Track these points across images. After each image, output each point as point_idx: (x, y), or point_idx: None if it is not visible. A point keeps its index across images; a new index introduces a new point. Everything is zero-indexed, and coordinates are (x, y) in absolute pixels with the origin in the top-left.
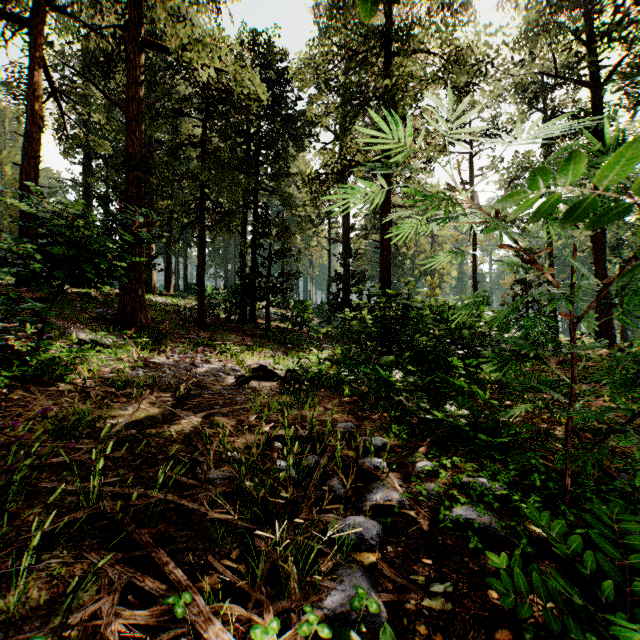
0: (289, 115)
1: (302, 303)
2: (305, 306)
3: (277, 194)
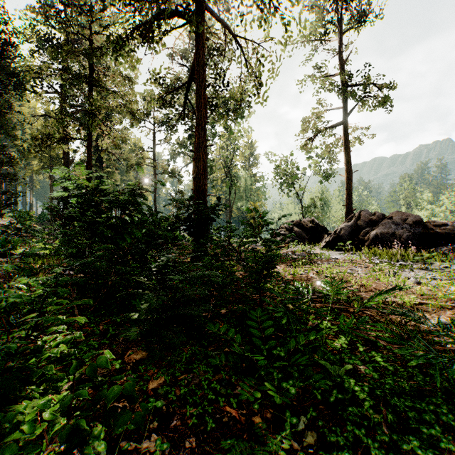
0: (13, 72)
1: (27, 214)
2: (30, 216)
3: (0, 128)
